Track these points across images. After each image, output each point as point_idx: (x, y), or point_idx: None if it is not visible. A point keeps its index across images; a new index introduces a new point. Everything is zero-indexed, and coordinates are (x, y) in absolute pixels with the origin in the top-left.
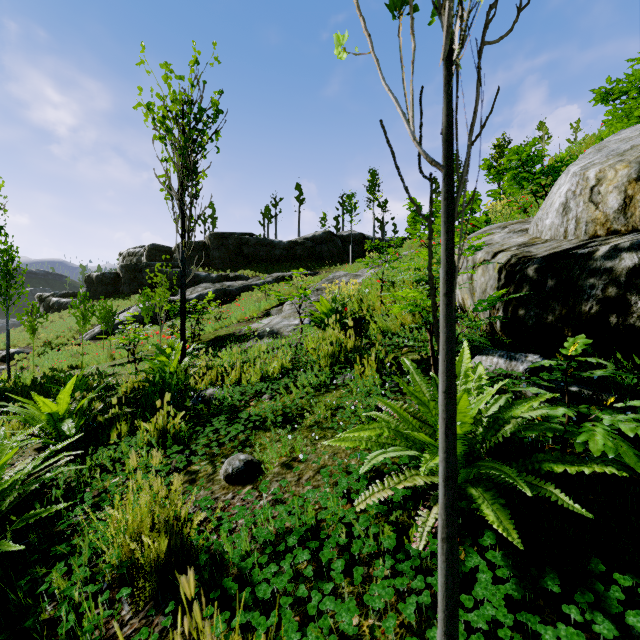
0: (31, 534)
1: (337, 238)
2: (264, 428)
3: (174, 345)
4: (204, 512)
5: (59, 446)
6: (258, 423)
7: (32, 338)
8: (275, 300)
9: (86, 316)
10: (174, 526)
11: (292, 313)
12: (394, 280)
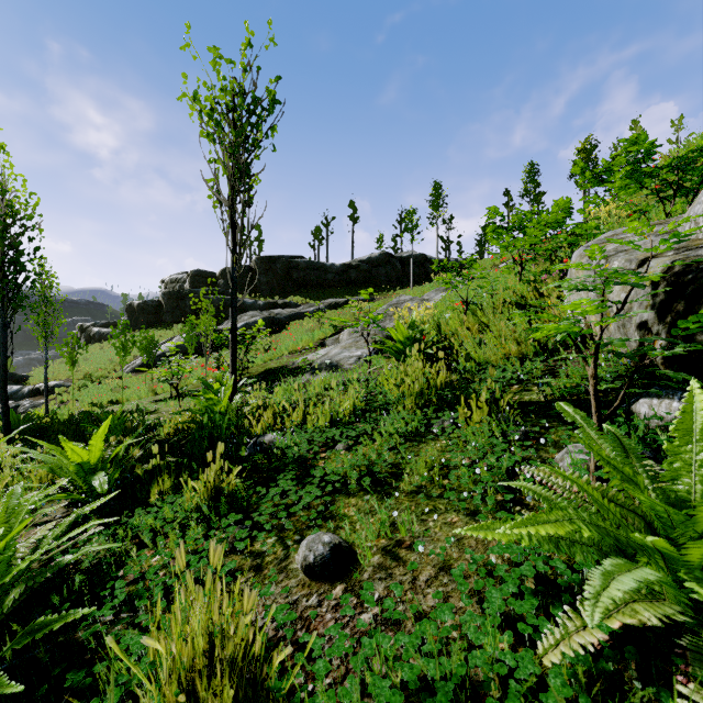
0: (41, 648)
1: (396, 260)
2: (345, 491)
3: (222, 379)
4: (289, 647)
5: (87, 509)
6: (338, 485)
7: (72, 370)
8: (330, 329)
9: (126, 347)
10: (243, 667)
11: (353, 343)
12: (480, 302)
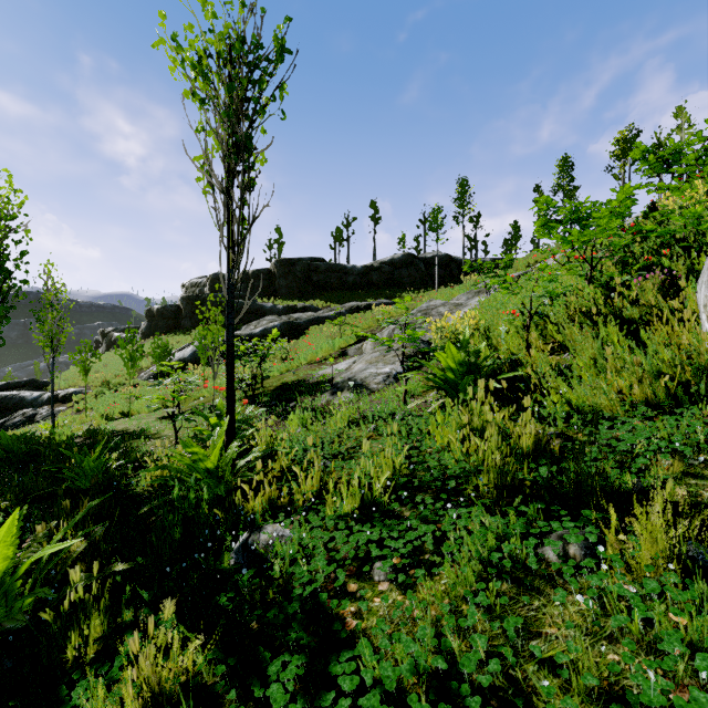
0: None
1: (419, 261)
2: None
3: (224, 408)
4: None
5: None
6: None
7: (85, 380)
8: (352, 336)
9: (134, 357)
10: None
11: (380, 357)
12: (546, 312)
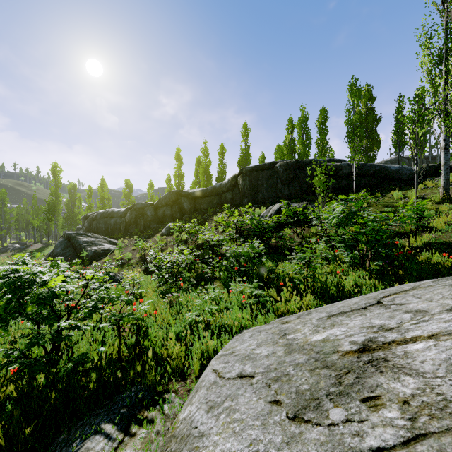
0: None
1: (404, 159)
2: None
3: None
4: None
5: None
6: None
7: None
8: None
9: None
10: None
11: None
12: None
